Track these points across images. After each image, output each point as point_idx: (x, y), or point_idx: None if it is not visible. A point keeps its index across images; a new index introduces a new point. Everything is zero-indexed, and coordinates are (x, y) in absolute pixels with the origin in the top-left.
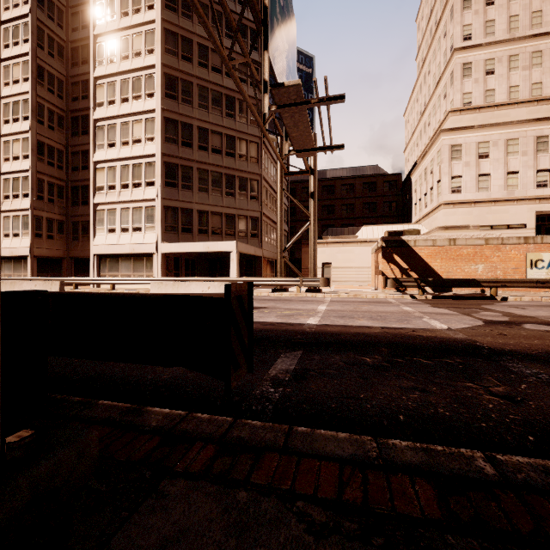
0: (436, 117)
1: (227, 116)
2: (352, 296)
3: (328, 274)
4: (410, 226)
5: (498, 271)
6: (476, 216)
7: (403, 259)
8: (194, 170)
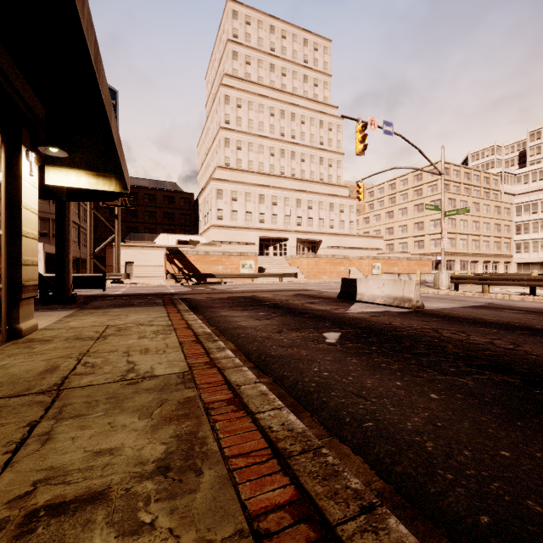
0: (213, 163)
1: None
2: (145, 285)
3: (131, 271)
4: (195, 237)
5: (229, 269)
6: (231, 236)
7: (180, 262)
8: None
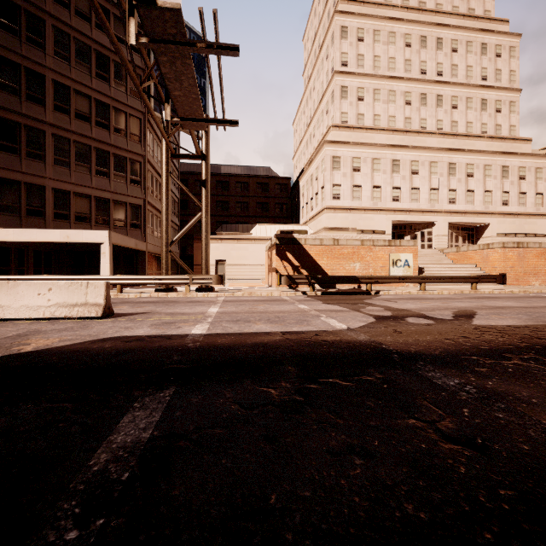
0: (320, 130)
1: (98, 77)
2: (247, 294)
3: (222, 272)
4: (299, 227)
5: (371, 268)
6: (351, 222)
7: (295, 256)
8: (48, 135)
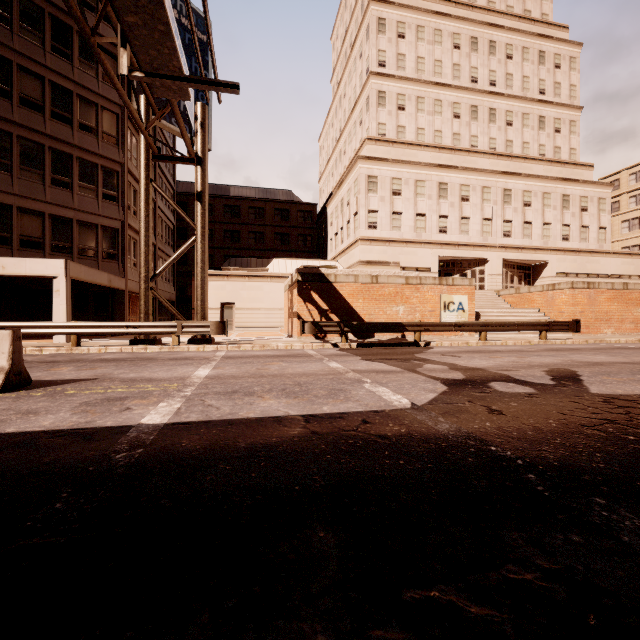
0: (352, 145)
1: (55, 52)
2: (259, 347)
3: (230, 317)
4: (326, 262)
5: (417, 313)
6: (390, 256)
7: (322, 297)
8: None
